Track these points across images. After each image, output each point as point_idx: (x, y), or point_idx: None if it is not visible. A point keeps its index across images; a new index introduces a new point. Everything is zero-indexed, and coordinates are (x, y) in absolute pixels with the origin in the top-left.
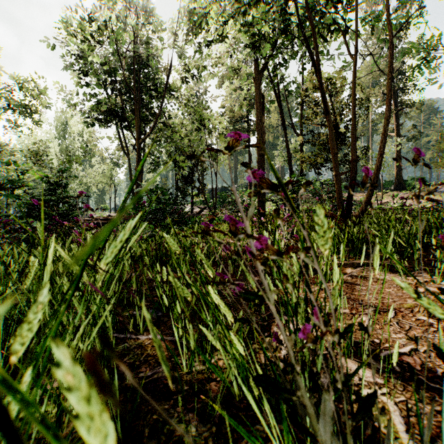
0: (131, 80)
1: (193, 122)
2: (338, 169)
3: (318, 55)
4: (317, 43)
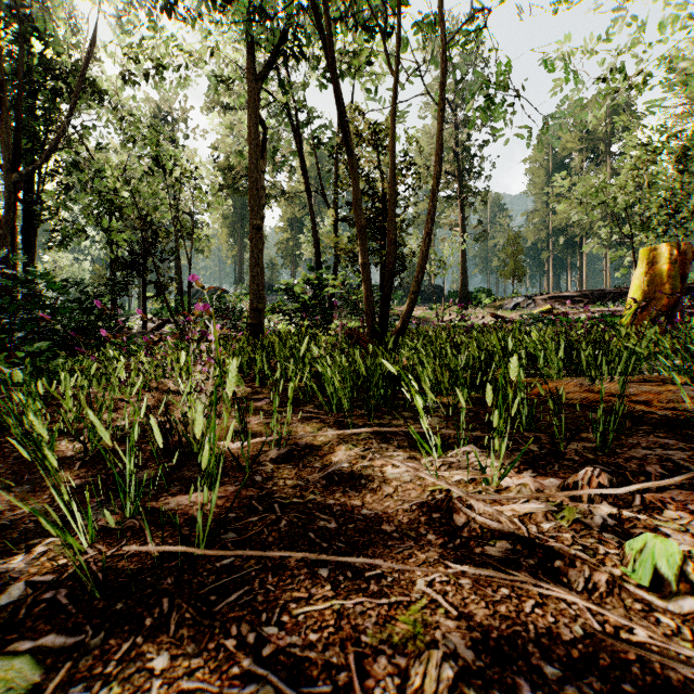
0: (5, 54)
1: (140, 158)
2: (366, 255)
3: (330, 41)
4: (328, 18)
